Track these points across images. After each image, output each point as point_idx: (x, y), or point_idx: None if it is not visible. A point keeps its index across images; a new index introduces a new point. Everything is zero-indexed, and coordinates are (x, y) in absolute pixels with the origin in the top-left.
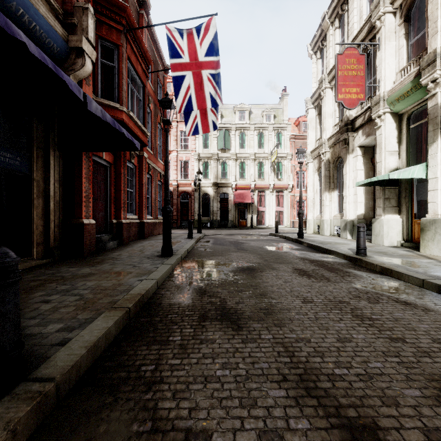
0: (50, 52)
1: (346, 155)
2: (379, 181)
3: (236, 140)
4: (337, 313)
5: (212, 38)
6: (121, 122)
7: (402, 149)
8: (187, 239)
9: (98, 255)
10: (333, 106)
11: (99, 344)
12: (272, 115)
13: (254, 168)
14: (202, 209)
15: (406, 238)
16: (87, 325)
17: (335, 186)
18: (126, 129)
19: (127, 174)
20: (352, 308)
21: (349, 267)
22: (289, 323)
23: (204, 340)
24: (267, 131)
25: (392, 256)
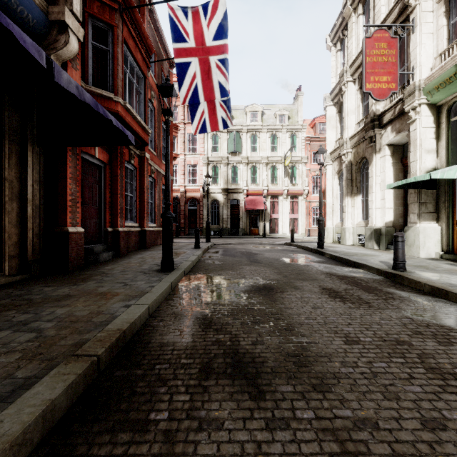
0: (25, 25)
1: (373, 155)
2: (414, 183)
3: (248, 143)
4: (400, 363)
5: (221, 17)
6: (116, 116)
7: (440, 146)
8: (194, 249)
9: (87, 270)
10: (356, 101)
11: (27, 438)
12: (286, 116)
13: (267, 172)
14: (211, 217)
15: (446, 248)
16: (23, 393)
17: (358, 190)
18: (123, 124)
19: (126, 177)
20: (419, 354)
21: (388, 285)
22: (335, 384)
23: (205, 420)
24: (281, 133)
25: (437, 272)
